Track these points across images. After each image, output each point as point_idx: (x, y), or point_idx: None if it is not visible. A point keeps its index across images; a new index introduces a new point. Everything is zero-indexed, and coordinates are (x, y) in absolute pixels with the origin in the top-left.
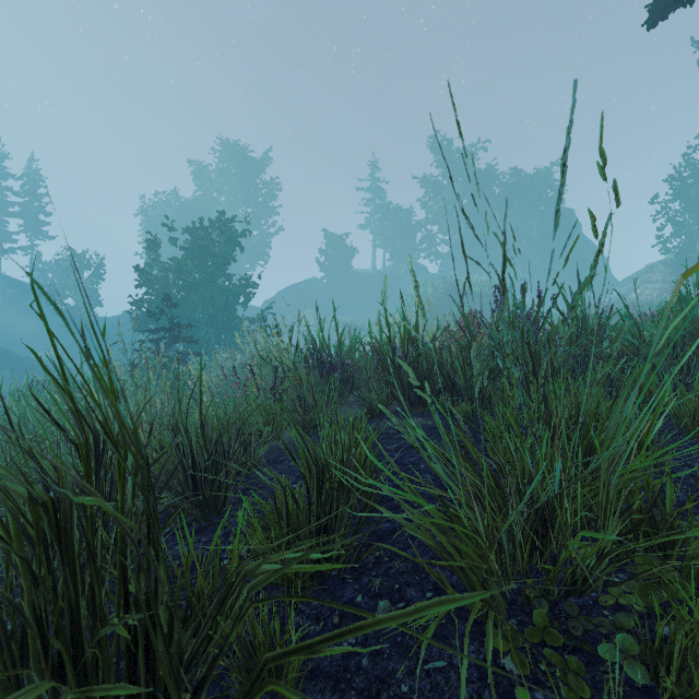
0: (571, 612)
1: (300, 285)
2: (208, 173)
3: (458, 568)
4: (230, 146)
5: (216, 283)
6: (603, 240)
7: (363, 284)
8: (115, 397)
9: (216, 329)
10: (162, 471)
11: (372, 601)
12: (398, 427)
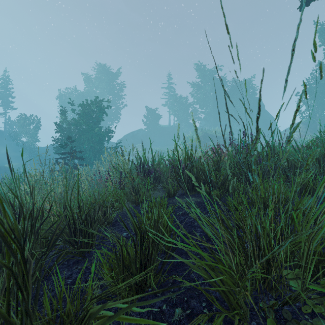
0: (287, 317)
1: (135, 132)
2: (91, 79)
3: (221, 291)
4: (102, 66)
5: (94, 131)
6: (299, 104)
7: (164, 132)
8: (1, 199)
9: (94, 153)
10: (55, 230)
11: (172, 309)
12: (186, 209)
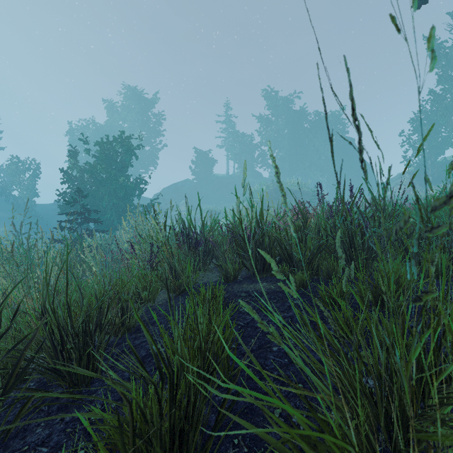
0: None
1: (179, 184)
2: (115, 107)
3: None
4: (131, 90)
5: (118, 181)
6: None
7: (220, 184)
8: None
9: (118, 213)
10: (22, 354)
11: None
12: (260, 325)
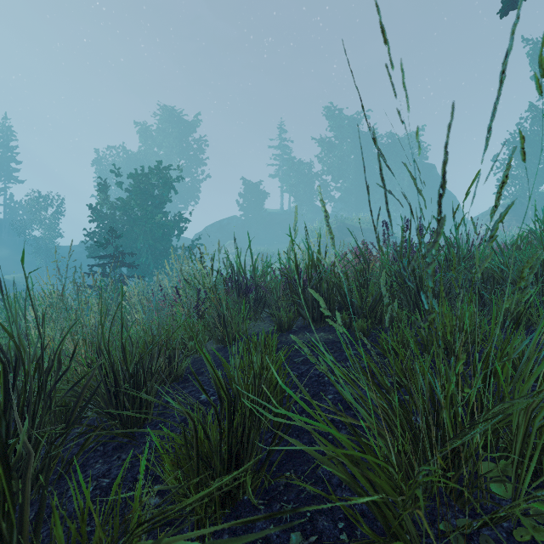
0: None
1: (224, 221)
2: (150, 131)
3: (372, 504)
4: (168, 111)
5: (155, 219)
6: (506, 173)
7: (273, 221)
8: None
9: (155, 256)
10: (82, 392)
11: (284, 533)
12: (309, 357)
